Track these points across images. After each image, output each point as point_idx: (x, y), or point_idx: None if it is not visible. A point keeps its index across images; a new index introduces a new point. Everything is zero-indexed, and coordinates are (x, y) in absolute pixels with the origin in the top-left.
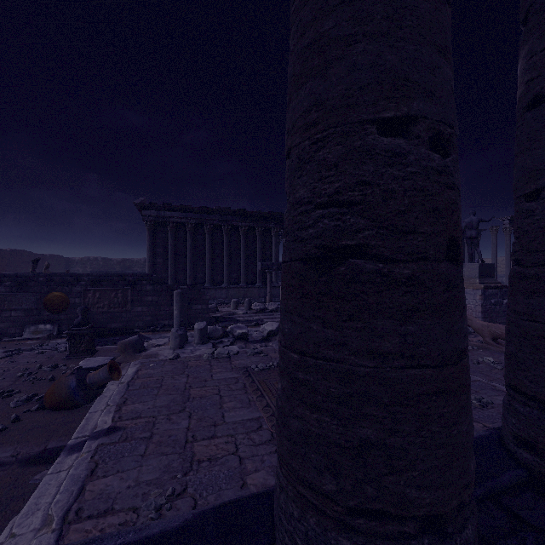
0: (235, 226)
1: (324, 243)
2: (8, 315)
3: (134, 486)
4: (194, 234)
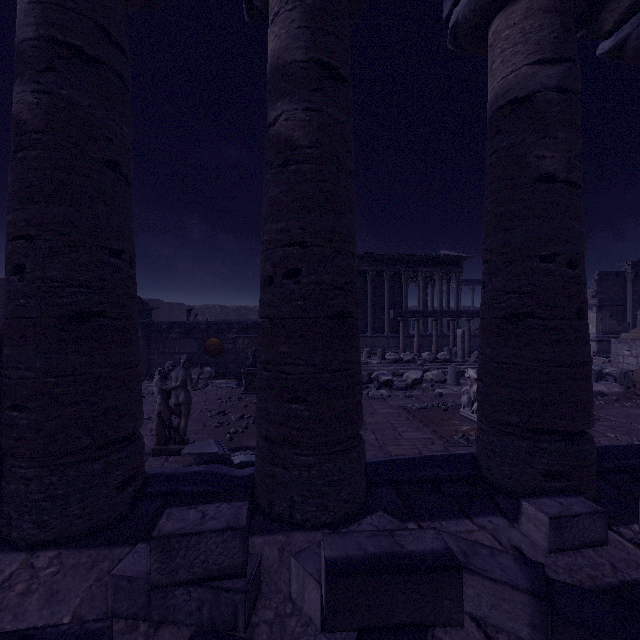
0: (362, 271)
1: (511, 311)
2: (178, 358)
3: None
4: None
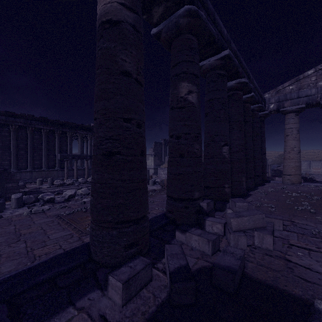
0: (38, 128)
1: (108, 150)
2: None
3: (0, 275)
4: None
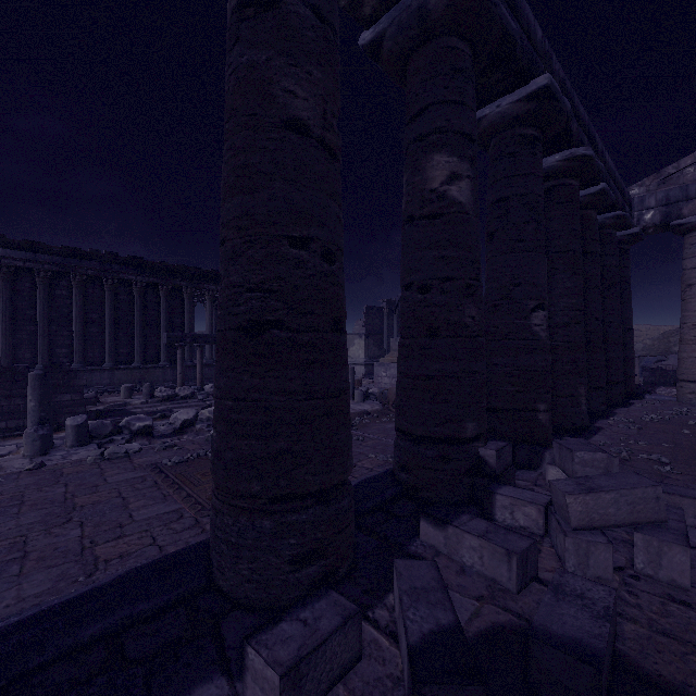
0: (125, 281)
1: (252, 318)
2: None
3: (17, 603)
4: (51, 288)
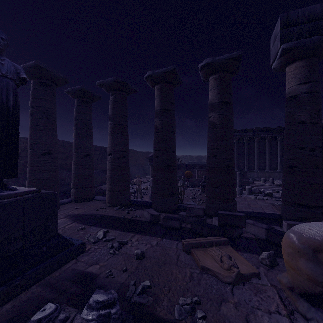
0: (262, 137)
1: (289, 165)
2: None
3: None
4: (238, 143)
